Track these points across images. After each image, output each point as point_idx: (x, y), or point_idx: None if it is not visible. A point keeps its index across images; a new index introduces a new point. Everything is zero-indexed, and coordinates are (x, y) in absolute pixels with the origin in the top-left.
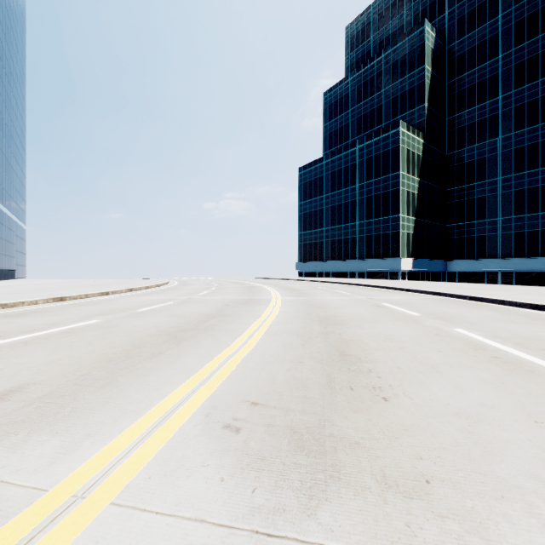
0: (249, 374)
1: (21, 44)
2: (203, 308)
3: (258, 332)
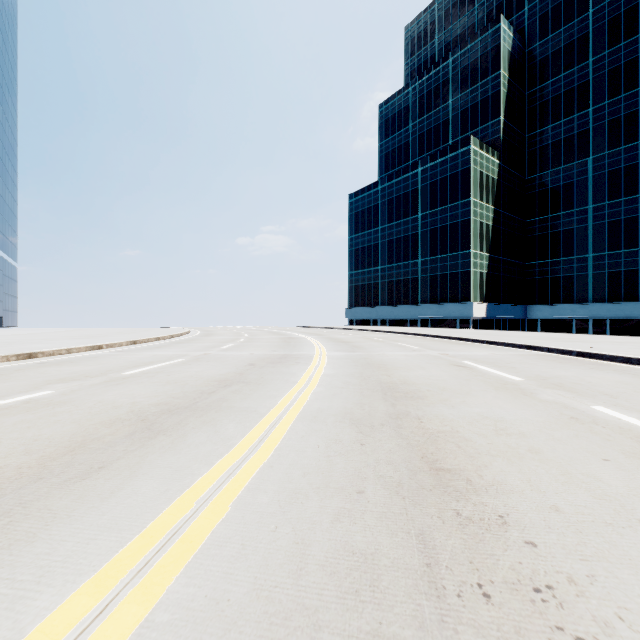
0: (254, 533)
1: (11, 42)
2: (217, 370)
3: (288, 414)
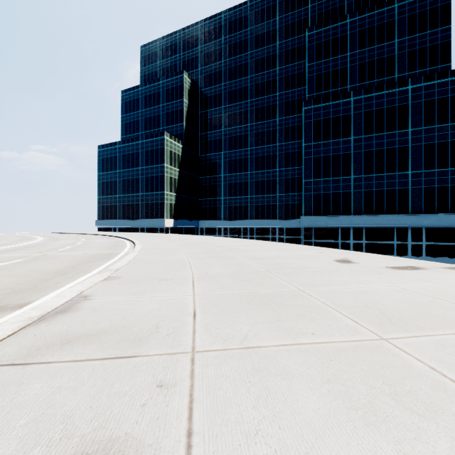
0: None
1: None
2: None
3: None
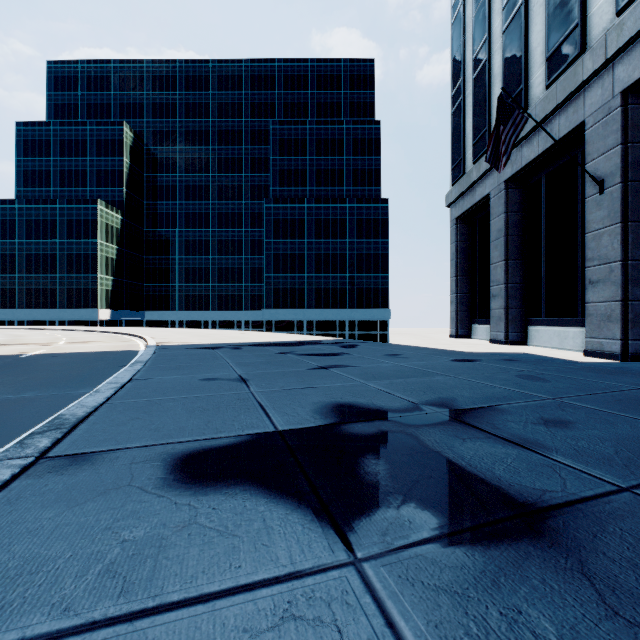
0: None
1: None
2: None
3: None
